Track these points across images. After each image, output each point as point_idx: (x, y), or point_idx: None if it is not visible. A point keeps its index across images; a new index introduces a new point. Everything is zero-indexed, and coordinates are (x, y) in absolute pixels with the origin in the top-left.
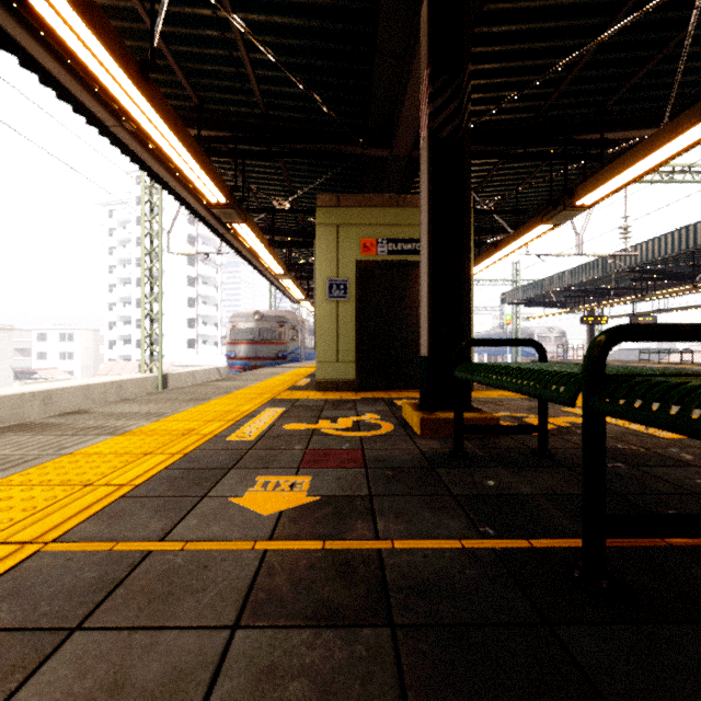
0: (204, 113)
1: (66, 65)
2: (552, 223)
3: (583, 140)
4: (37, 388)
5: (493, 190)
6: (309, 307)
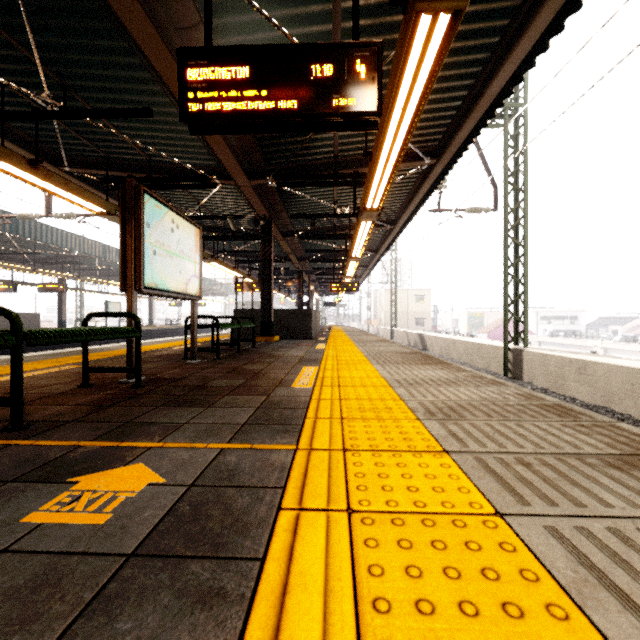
0: None
1: None
2: None
3: None
4: None
5: None
6: None
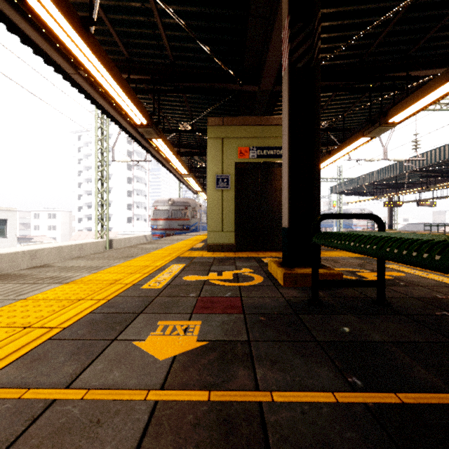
0: (132, 63)
1: (38, 30)
2: (370, 136)
3: (394, 77)
4: (27, 248)
5: (327, 115)
6: (204, 196)
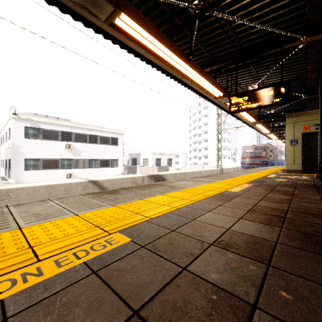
0: None
1: None
2: None
3: None
4: (198, 170)
5: None
6: (279, 141)
